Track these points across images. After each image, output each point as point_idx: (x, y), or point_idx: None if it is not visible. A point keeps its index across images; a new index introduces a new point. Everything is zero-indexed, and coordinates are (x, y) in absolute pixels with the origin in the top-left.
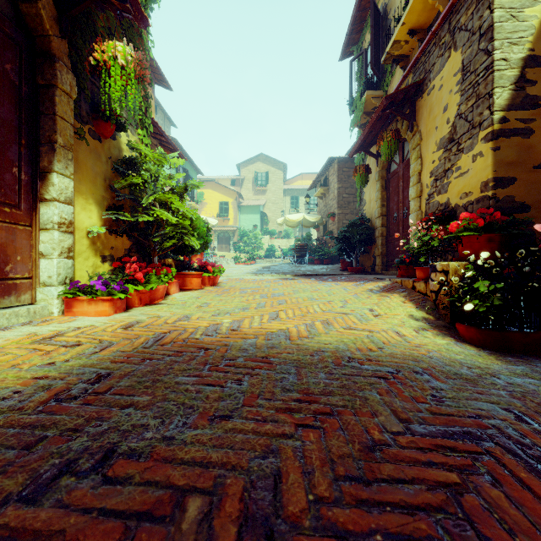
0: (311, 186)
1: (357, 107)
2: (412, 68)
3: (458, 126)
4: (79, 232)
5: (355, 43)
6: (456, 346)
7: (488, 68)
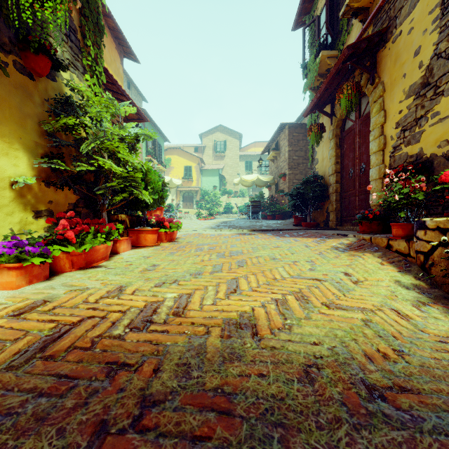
0: (264, 150)
1: (312, 69)
2: (372, 19)
3: (435, 67)
4: None
5: (307, 13)
6: None
7: None
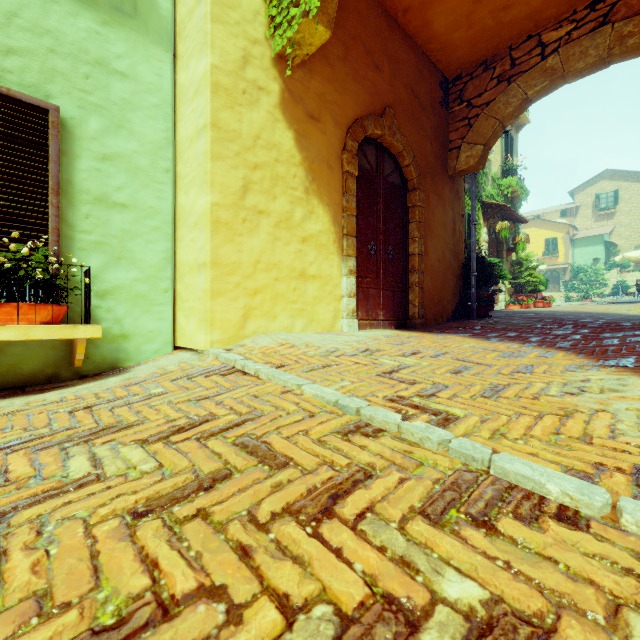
0: None
1: None
2: None
3: None
4: (505, 287)
5: None
6: None
7: None
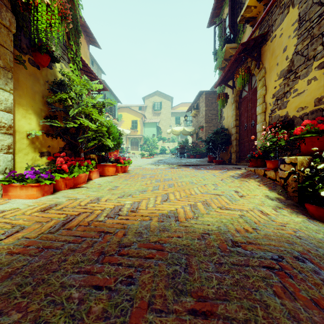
0: (188, 109)
1: (220, 55)
2: (258, 25)
3: (295, 60)
4: (20, 134)
5: (217, 16)
6: (311, 223)
7: (321, 15)
